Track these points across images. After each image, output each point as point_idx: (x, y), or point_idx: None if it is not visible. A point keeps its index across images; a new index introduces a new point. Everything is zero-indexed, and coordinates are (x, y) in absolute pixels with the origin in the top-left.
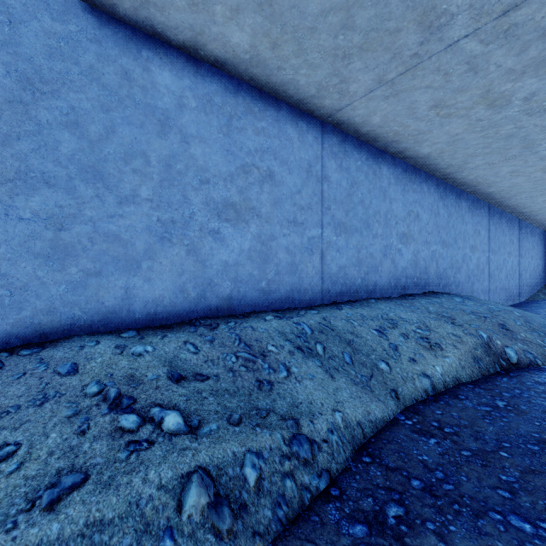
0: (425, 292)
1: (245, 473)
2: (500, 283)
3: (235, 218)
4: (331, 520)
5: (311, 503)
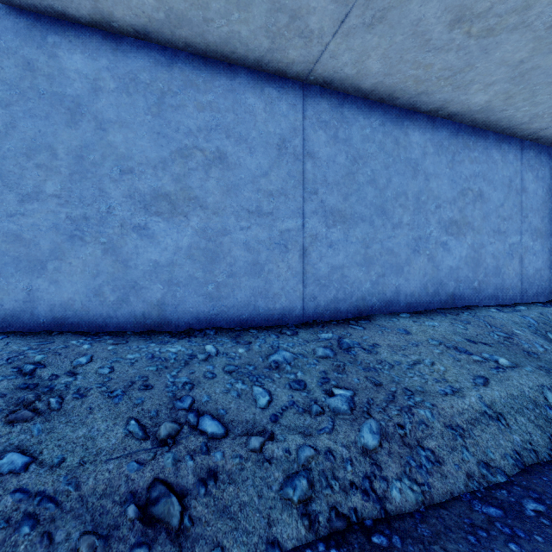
0: None
1: None
2: None
3: (457, 232)
4: None
5: None
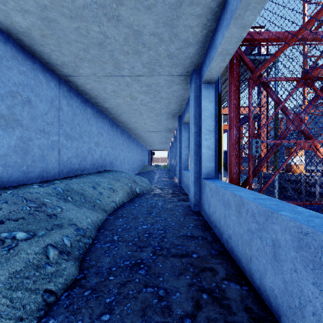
0: (105, 170)
1: (65, 243)
2: (130, 165)
3: (5, 125)
4: (98, 247)
5: (89, 247)
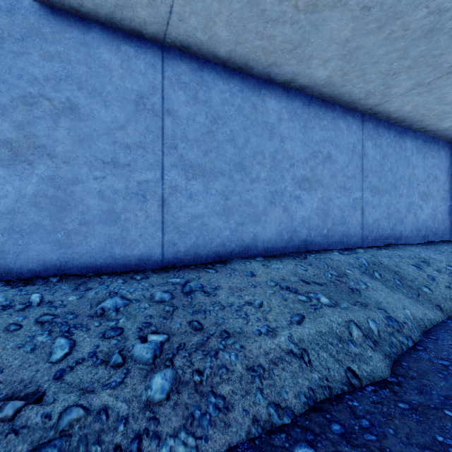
0: (442, 240)
1: (371, 328)
2: None
3: (309, 188)
4: (424, 357)
5: (407, 350)
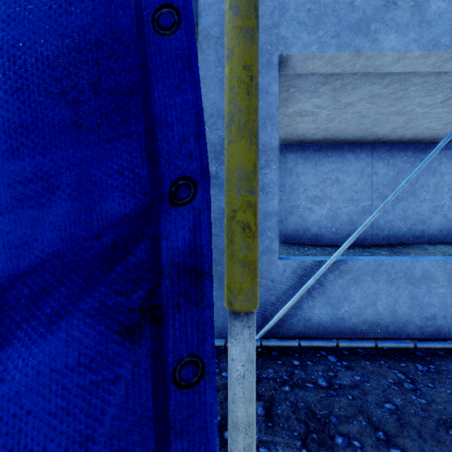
0: None
1: None
2: None
3: None
4: None
5: None
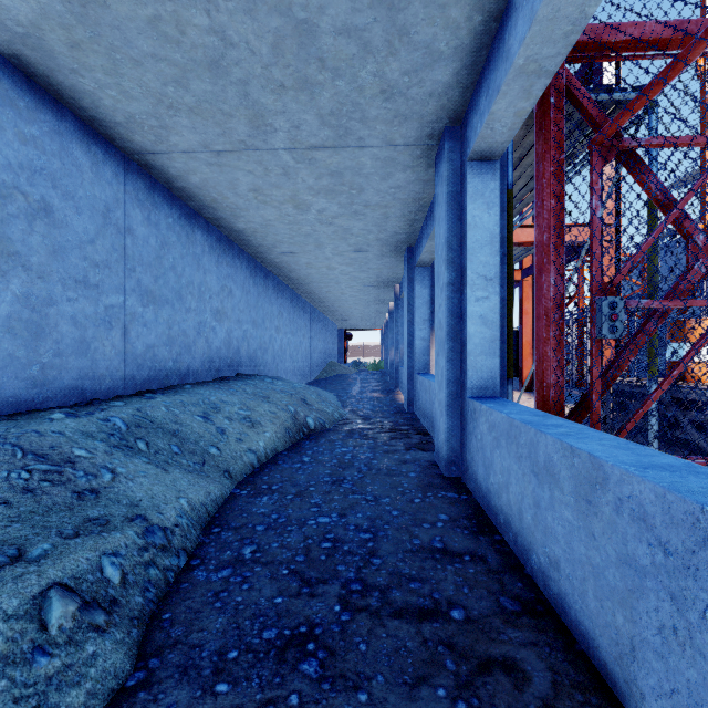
0: (238, 374)
1: (107, 574)
2: (298, 364)
3: None
4: (201, 579)
5: (177, 579)
